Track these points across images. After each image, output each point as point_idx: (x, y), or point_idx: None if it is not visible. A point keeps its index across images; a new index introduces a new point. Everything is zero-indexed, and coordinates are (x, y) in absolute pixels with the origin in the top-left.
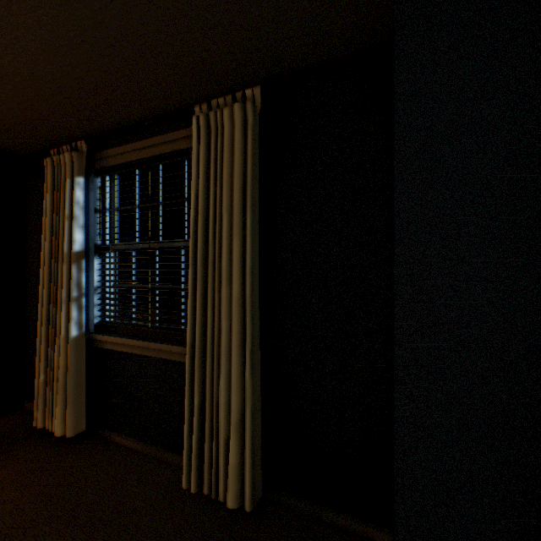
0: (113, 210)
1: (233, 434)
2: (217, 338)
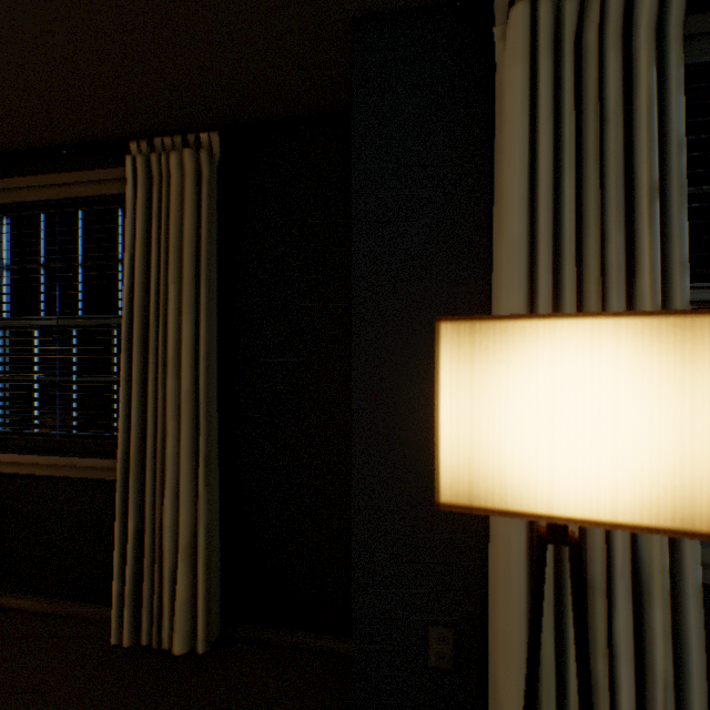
0: (1, 269)
1: (182, 562)
2: (161, 444)
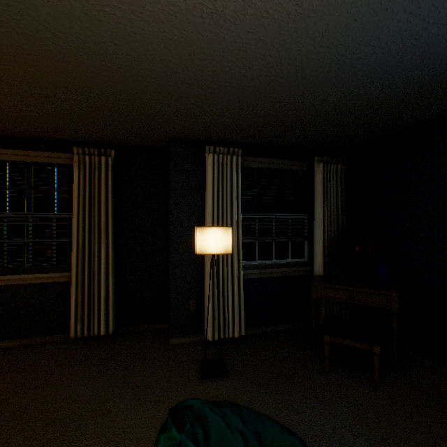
0: None
1: (103, 303)
2: (93, 263)
